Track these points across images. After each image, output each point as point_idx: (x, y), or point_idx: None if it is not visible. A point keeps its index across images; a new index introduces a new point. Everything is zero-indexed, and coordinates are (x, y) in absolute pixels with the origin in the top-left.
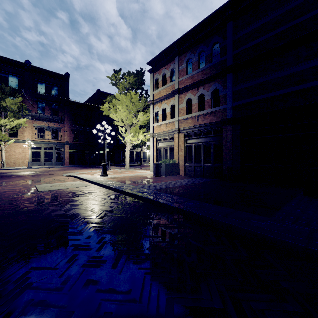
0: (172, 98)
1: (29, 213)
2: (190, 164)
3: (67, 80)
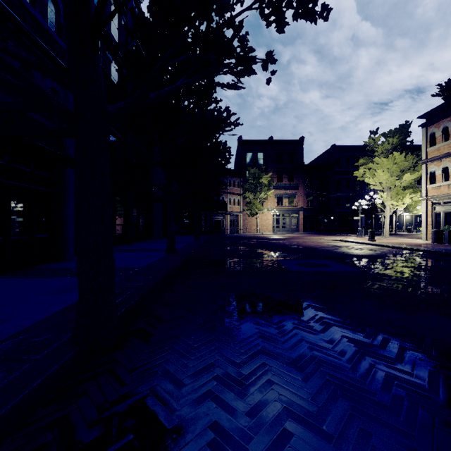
0: None
1: (362, 252)
2: None
3: (302, 144)
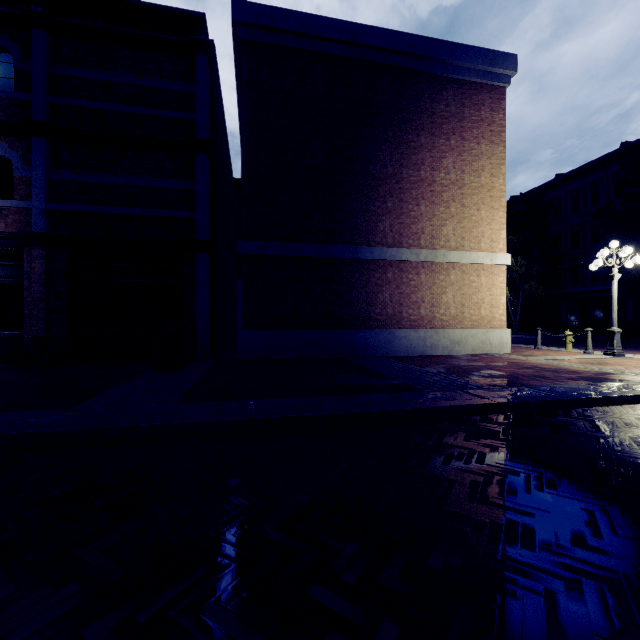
0: None
1: None
2: None
3: None
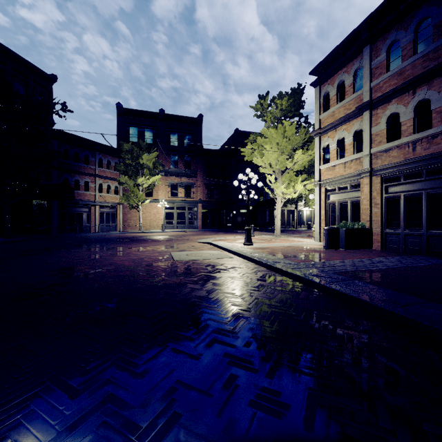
0: (356, 119)
1: (167, 290)
2: (395, 230)
3: (201, 124)
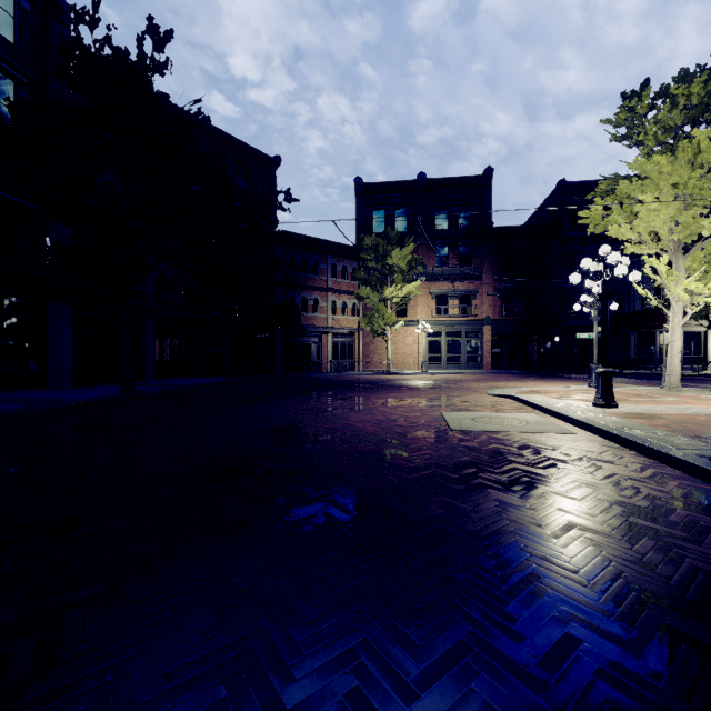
0: None
1: (446, 497)
2: None
3: (489, 185)
